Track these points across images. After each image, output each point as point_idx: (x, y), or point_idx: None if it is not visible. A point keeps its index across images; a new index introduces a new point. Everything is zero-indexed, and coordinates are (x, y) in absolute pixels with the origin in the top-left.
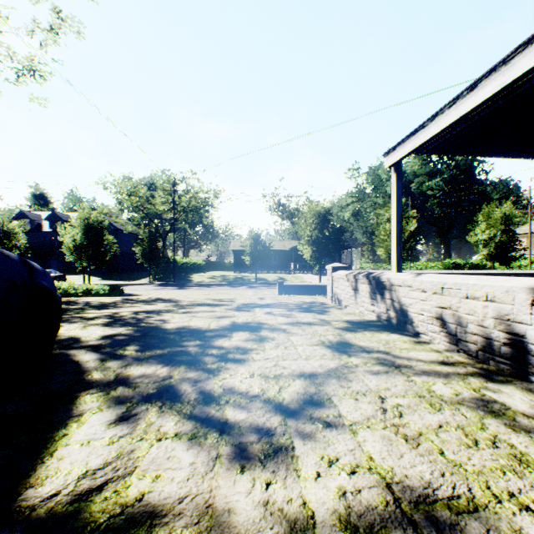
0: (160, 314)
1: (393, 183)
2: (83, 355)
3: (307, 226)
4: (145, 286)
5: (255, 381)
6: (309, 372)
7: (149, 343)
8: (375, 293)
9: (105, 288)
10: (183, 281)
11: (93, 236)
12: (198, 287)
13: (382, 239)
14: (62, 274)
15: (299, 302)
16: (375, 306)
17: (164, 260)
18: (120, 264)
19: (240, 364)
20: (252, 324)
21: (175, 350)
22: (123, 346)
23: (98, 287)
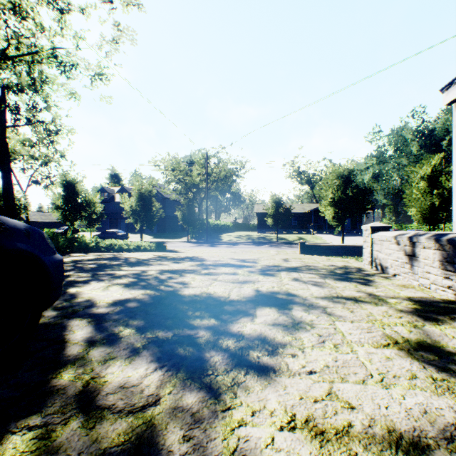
0: (182, 275)
1: (455, 123)
2: (79, 330)
3: (329, 188)
4: (184, 244)
5: (301, 448)
6: (408, 433)
7: (156, 317)
8: (454, 262)
9: (151, 245)
10: (214, 240)
11: (144, 203)
12: (226, 245)
13: (414, 198)
14: (125, 233)
15: (330, 266)
16: (454, 281)
17: (199, 222)
18: (167, 226)
19: (268, 380)
20: (279, 295)
21: (181, 333)
22: (127, 320)
23: (146, 244)
